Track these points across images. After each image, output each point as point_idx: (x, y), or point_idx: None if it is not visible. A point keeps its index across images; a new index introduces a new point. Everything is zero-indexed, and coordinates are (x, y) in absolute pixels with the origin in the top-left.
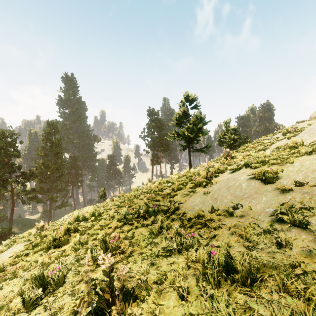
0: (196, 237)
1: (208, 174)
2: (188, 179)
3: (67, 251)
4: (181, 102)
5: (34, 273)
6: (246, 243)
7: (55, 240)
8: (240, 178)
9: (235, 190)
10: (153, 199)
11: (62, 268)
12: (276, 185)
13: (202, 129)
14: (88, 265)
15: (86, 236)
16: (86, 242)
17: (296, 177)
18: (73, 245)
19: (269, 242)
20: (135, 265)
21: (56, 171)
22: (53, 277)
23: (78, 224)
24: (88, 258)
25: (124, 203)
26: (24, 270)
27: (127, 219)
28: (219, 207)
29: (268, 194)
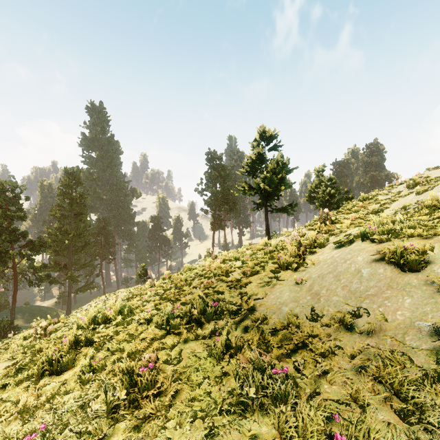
0: (290, 369)
1: (299, 249)
2: (268, 257)
3: (70, 382)
4: (255, 141)
5: None
6: (394, 399)
7: (54, 360)
8: (356, 259)
9: (351, 281)
10: (214, 289)
11: (53, 422)
12: (428, 277)
13: (284, 179)
14: None
15: (103, 355)
16: (101, 366)
17: None
18: (80, 373)
19: None
20: (179, 432)
21: (77, 238)
22: None
23: (95, 329)
24: None
25: (169, 293)
26: None
27: (171, 326)
28: (325, 309)
29: (414, 291)
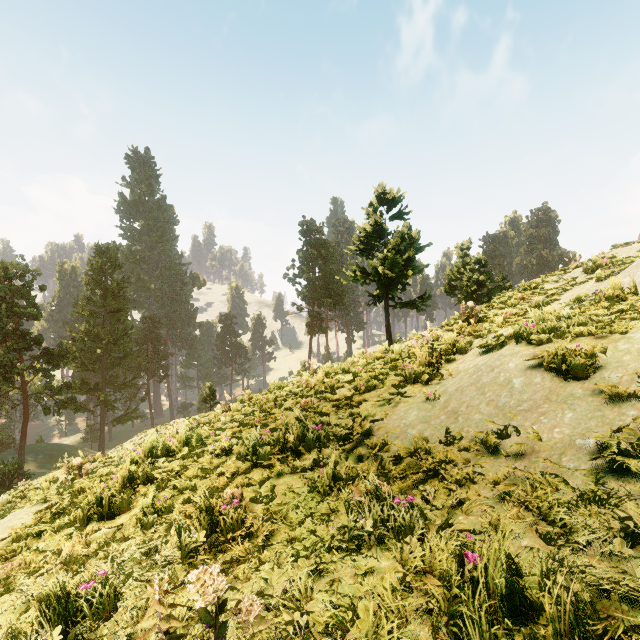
0: (416, 502)
1: (432, 356)
2: (390, 367)
3: (127, 527)
4: (371, 205)
5: (44, 589)
6: (541, 525)
7: (102, 501)
8: (507, 366)
9: (498, 394)
10: (316, 410)
11: (113, 571)
12: (595, 385)
13: (413, 260)
14: (159, 601)
15: (169, 494)
16: (168, 507)
17: (639, 367)
18: (141, 515)
19: (603, 528)
20: (278, 572)
21: (113, 346)
22: (89, 597)
23: (153, 464)
24: (160, 583)
25: (253, 418)
26: (29, 573)
27: (259, 456)
28: (463, 431)
29: (577, 404)
